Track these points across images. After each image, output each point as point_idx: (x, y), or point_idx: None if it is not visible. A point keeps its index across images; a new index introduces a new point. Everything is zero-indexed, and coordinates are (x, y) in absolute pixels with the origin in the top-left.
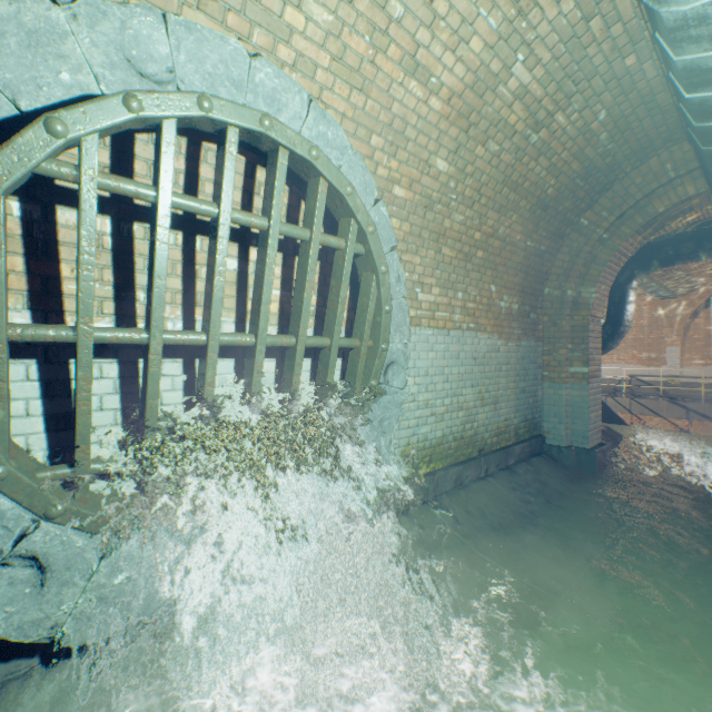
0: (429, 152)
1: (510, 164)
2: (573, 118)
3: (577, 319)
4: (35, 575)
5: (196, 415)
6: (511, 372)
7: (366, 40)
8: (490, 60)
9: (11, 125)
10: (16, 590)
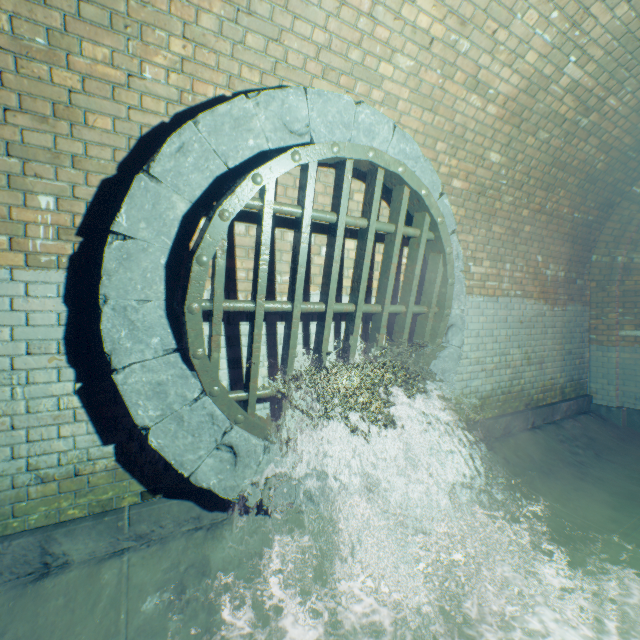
0: (484, 148)
1: (558, 147)
2: (625, 99)
3: (629, 284)
4: (231, 458)
5: (313, 362)
6: (556, 334)
7: (437, 73)
8: (543, 67)
9: (223, 177)
10: (223, 465)
